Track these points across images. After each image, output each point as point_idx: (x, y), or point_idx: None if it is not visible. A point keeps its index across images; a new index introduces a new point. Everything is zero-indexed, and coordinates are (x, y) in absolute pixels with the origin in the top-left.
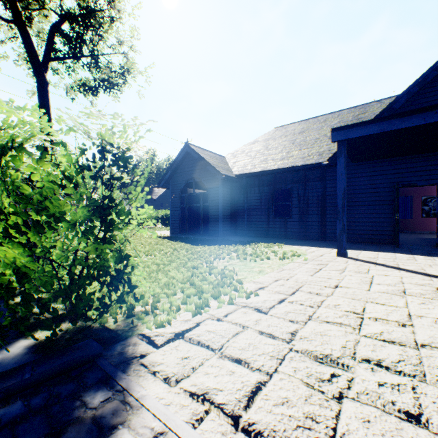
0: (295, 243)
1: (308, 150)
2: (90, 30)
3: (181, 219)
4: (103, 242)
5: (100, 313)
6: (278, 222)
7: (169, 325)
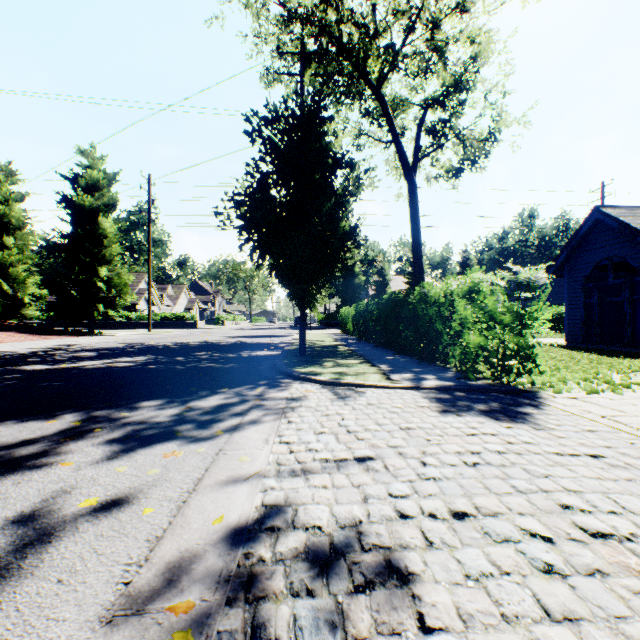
0: None
1: None
2: (451, 101)
3: (584, 321)
4: (519, 336)
5: (518, 375)
6: None
7: (564, 394)
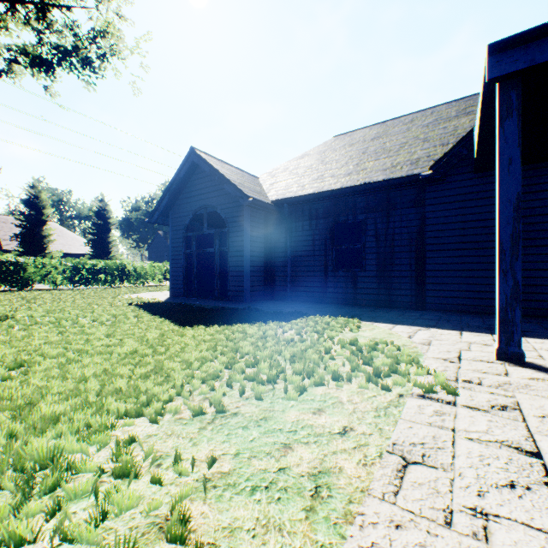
0: (376, 318)
1: (392, 159)
2: None
3: (186, 273)
4: None
5: None
6: (341, 278)
7: None
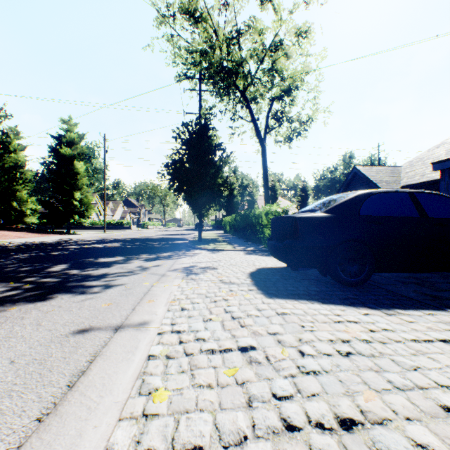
0: None
1: None
2: (288, 97)
3: None
4: None
5: None
6: None
7: None
